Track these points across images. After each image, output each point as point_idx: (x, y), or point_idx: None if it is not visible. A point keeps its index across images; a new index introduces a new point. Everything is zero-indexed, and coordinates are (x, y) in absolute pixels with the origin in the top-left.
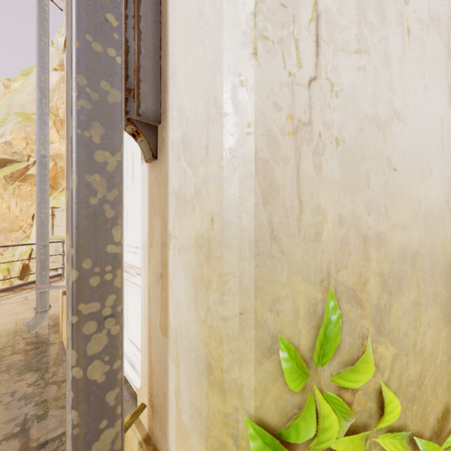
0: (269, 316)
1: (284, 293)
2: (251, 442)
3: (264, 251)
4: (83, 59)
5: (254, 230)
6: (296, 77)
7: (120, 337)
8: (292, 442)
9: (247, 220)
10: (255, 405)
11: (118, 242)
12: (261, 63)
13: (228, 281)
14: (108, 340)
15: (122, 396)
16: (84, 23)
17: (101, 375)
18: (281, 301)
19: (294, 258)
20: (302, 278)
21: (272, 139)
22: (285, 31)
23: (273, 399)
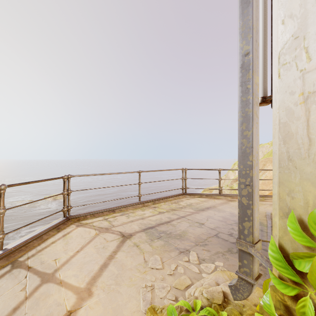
0: (287, 197)
1: (297, 189)
2: (270, 243)
3: (284, 166)
4: (240, 106)
5: (278, 156)
6: (306, 69)
7: (251, 193)
8: (302, 273)
9: (277, 151)
10: (279, 235)
11: (251, 161)
12: (282, 78)
13: (274, 178)
14: (248, 192)
15: (252, 214)
16: (240, 95)
17: (245, 203)
18: (295, 192)
19: (305, 172)
20: (311, 184)
21: (288, 111)
22: (298, 50)
23: (289, 239)
